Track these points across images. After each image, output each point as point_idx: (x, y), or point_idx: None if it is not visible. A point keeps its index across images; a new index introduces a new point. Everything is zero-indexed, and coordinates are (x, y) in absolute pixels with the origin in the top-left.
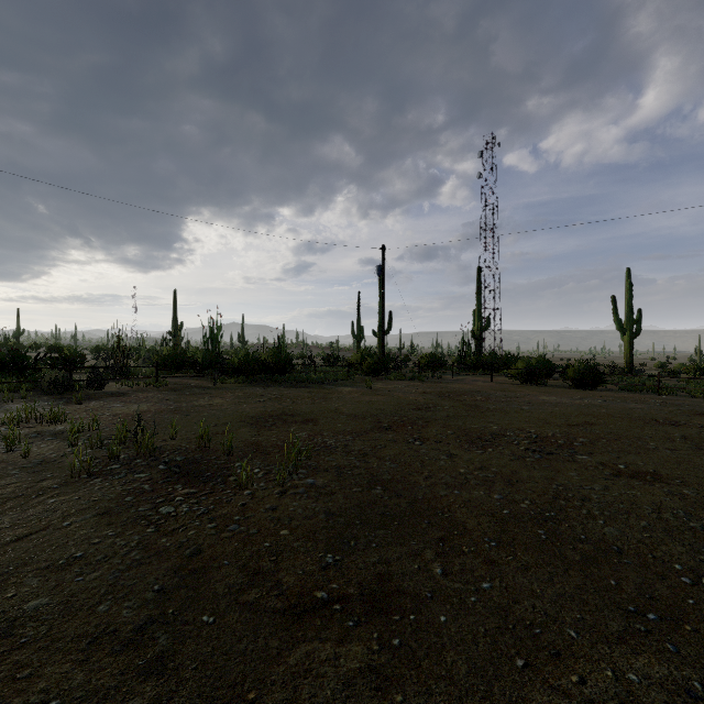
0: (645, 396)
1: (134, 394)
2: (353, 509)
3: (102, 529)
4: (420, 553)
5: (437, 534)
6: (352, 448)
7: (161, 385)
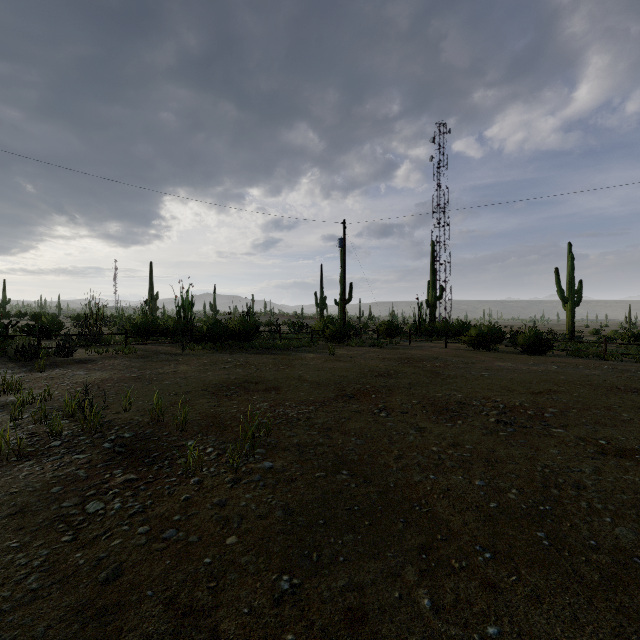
0: (593, 362)
1: (102, 361)
2: (316, 503)
3: (6, 538)
4: (400, 572)
5: (417, 539)
6: (315, 421)
7: (130, 352)
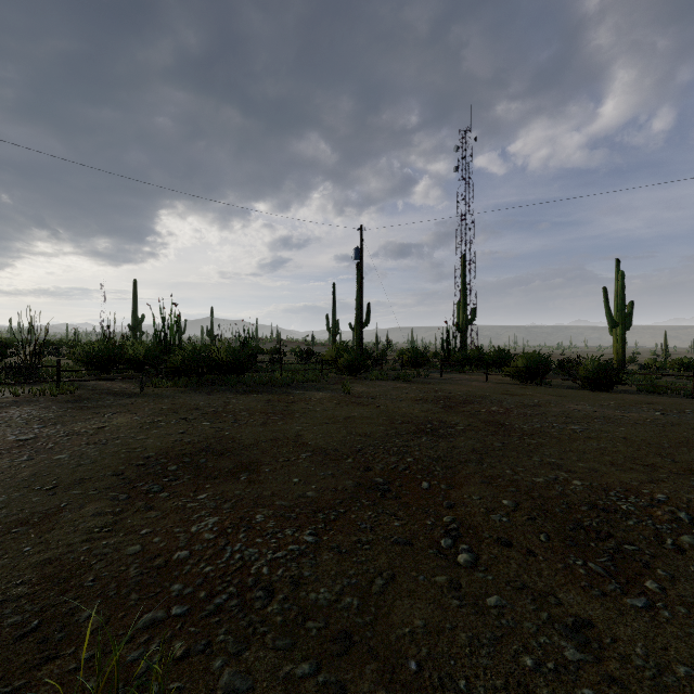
0: (684, 401)
1: (4, 408)
2: None
3: None
4: None
5: None
6: (310, 596)
7: (62, 392)
